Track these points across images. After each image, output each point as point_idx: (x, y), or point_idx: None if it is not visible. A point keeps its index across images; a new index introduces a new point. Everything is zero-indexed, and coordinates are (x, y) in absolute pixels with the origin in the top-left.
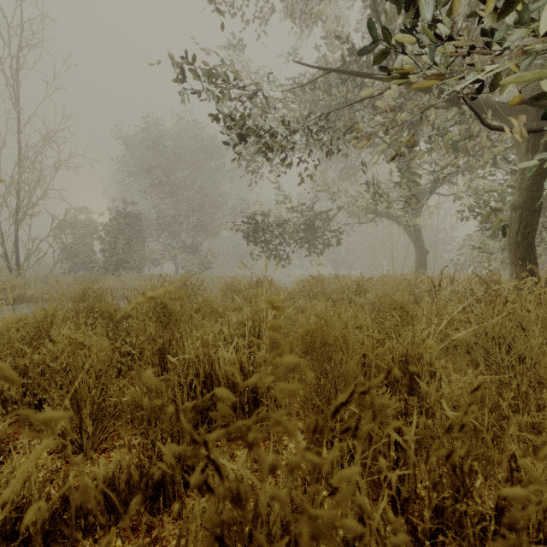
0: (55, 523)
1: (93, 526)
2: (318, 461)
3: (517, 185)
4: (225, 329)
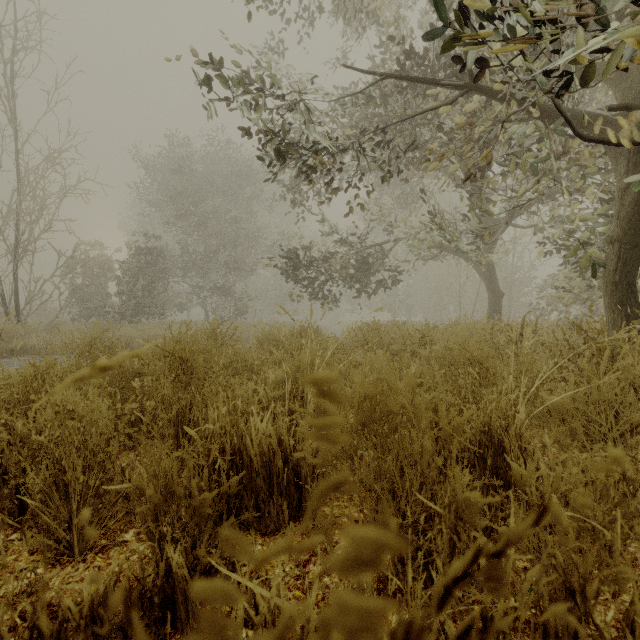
0: None
1: None
2: None
3: (615, 214)
4: (260, 389)
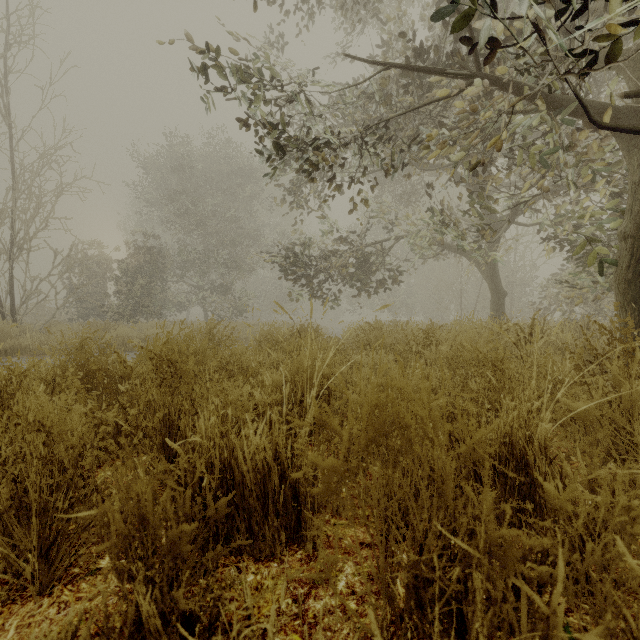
0: None
1: None
2: None
3: (627, 209)
4: (256, 393)
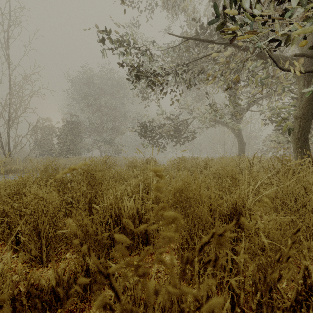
0: (22, 308)
1: (46, 309)
2: (192, 293)
3: (298, 105)
4: (128, 188)
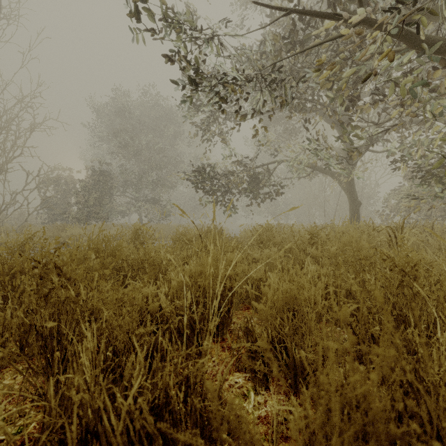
0: None
1: None
2: None
3: None
4: (161, 295)
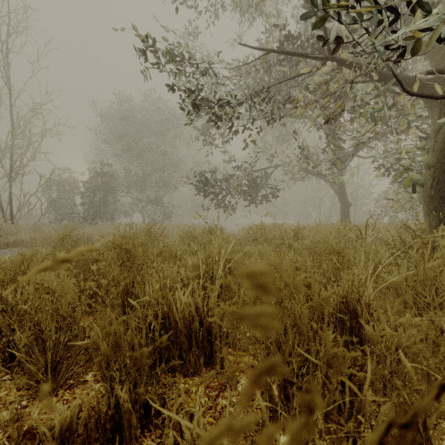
0: None
1: None
2: None
3: (430, 148)
4: (182, 271)
